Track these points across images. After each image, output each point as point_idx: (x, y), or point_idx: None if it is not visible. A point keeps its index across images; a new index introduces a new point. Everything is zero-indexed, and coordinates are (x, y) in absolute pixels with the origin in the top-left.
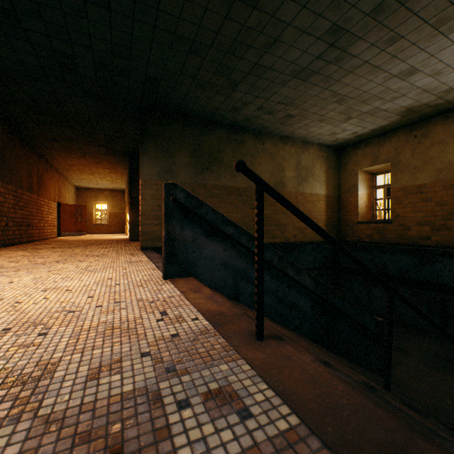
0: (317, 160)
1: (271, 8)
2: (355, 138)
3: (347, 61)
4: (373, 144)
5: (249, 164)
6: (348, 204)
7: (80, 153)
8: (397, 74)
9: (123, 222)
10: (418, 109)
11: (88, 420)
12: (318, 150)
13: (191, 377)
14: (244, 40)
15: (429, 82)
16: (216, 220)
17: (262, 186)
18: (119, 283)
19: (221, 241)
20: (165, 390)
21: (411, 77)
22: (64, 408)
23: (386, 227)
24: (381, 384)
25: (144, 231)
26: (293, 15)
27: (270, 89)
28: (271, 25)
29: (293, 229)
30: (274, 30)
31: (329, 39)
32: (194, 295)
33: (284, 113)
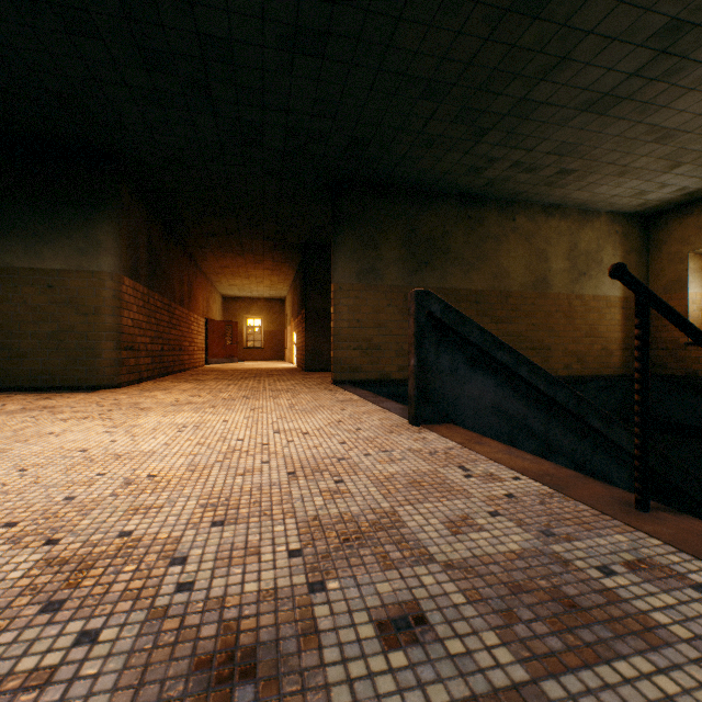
0: (606, 240)
1: (563, 14)
2: (683, 198)
3: (687, 73)
4: None
5: (490, 254)
6: None
7: (239, 250)
8: None
9: (282, 344)
10: None
11: (500, 572)
12: (607, 222)
13: (584, 545)
14: (509, 68)
15: None
16: (483, 342)
17: (647, 298)
18: (358, 427)
19: (490, 373)
20: (564, 554)
21: None
22: (459, 558)
23: None
24: None
25: (338, 358)
26: (599, 17)
27: (538, 134)
28: (558, 39)
29: (563, 355)
30: (562, 45)
31: (659, 43)
32: (482, 448)
33: (554, 169)
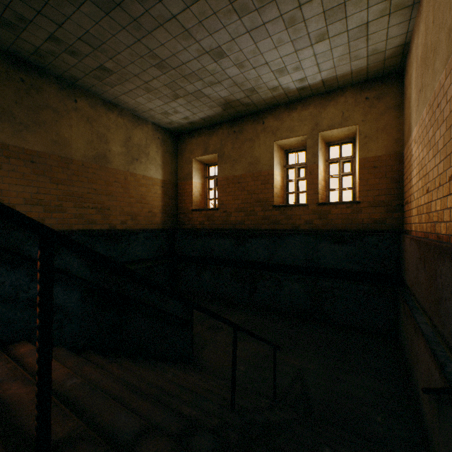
0: (152, 141)
1: None
2: (189, 125)
3: (153, 4)
4: (205, 134)
5: (50, 122)
6: (185, 192)
7: None
8: (209, 51)
9: None
10: (234, 104)
11: None
12: (153, 130)
13: None
14: None
15: (237, 74)
16: None
17: None
18: None
19: None
20: None
21: (221, 61)
22: None
23: (214, 214)
24: (109, 401)
25: None
26: None
27: (58, 7)
28: None
29: (121, 214)
30: None
31: None
32: None
33: (95, 62)
